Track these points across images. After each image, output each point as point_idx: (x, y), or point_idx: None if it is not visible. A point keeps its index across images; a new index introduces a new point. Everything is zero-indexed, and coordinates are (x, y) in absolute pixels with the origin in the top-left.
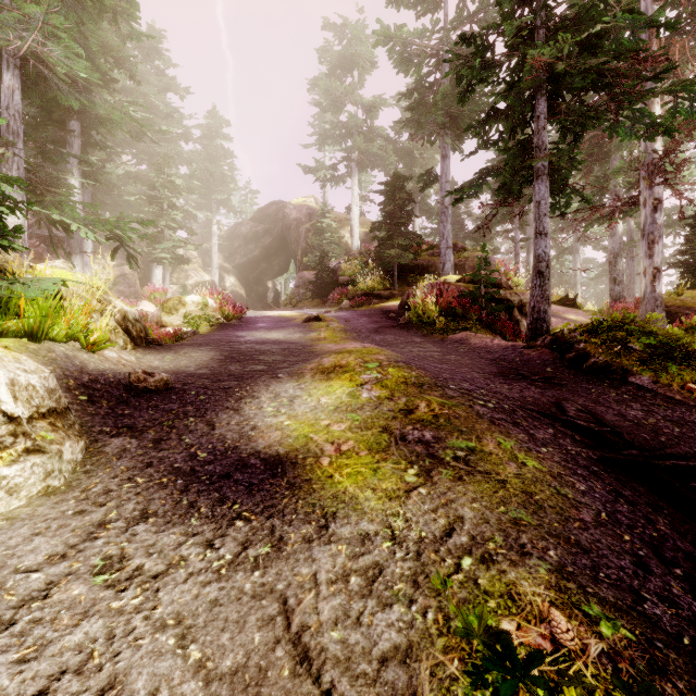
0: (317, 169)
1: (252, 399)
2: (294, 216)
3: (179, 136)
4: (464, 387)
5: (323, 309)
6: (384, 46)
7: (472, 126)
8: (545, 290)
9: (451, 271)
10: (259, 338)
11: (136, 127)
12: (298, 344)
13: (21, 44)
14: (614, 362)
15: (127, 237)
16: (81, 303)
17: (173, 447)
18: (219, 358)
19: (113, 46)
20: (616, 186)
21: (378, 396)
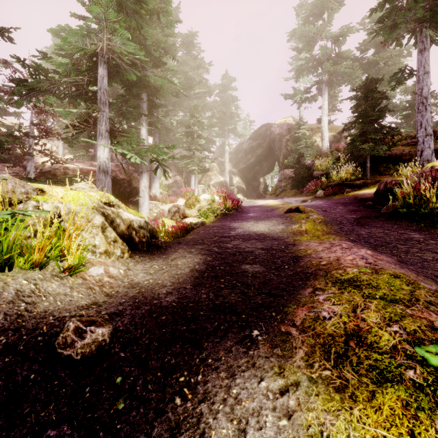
0: (294, 94)
1: None
2: (277, 132)
3: (205, 93)
4: None
5: (300, 198)
6: None
7: None
8: None
9: (431, 157)
10: (247, 231)
11: (175, 89)
12: (281, 240)
13: (102, 45)
14: None
15: (162, 159)
16: (80, 221)
17: None
18: (199, 268)
19: (162, 40)
20: None
21: None
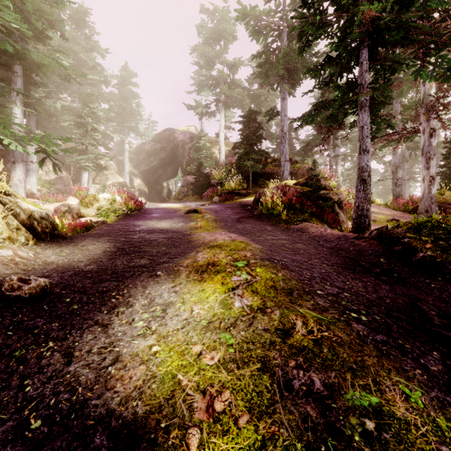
0: (196, 106)
1: (126, 308)
2: (180, 139)
3: (101, 82)
4: (330, 291)
5: (200, 202)
6: (242, 20)
7: (311, 70)
8: (367, 194)
9: (288, 177)
10: (151, 227)
11: (64, 71)
12: (180, 233)
13: None
14: (442, 257)
15: (52, 150)
16: None
17: (3, 406)
18: (111, 250)
19: (46, 11)
20: (397, 121)
21: (251, 305)
